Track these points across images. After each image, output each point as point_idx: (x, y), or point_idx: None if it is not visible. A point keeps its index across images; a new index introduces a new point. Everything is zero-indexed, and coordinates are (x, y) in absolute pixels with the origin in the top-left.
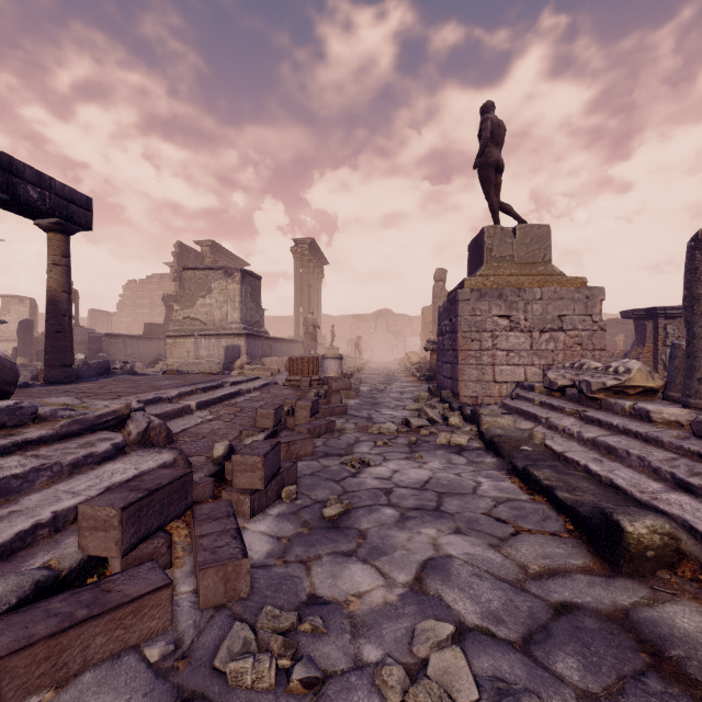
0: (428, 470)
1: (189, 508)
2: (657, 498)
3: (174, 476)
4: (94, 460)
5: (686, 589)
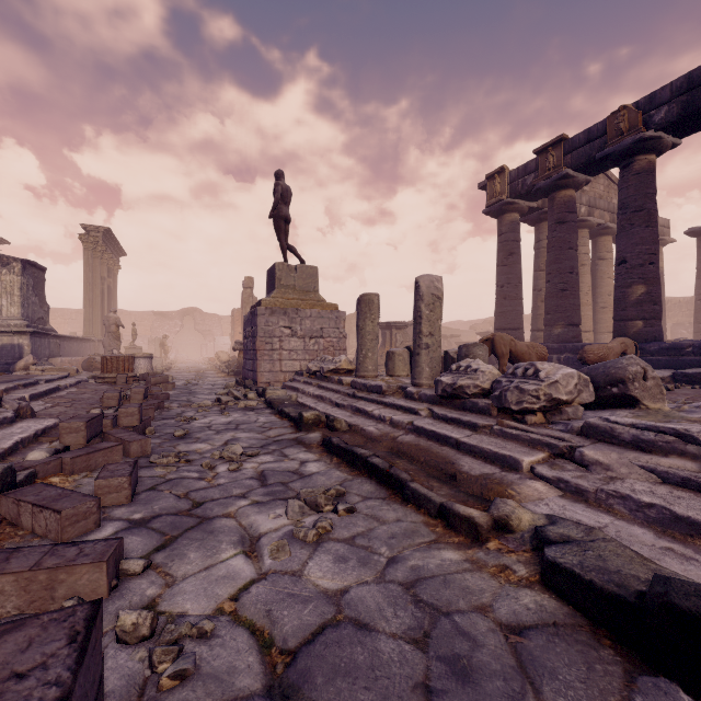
0: (232, 417)
1: (102, 432)
2: (327, 410)
3: (97, 414)
4: (8, 421)
5: (318, 430)
